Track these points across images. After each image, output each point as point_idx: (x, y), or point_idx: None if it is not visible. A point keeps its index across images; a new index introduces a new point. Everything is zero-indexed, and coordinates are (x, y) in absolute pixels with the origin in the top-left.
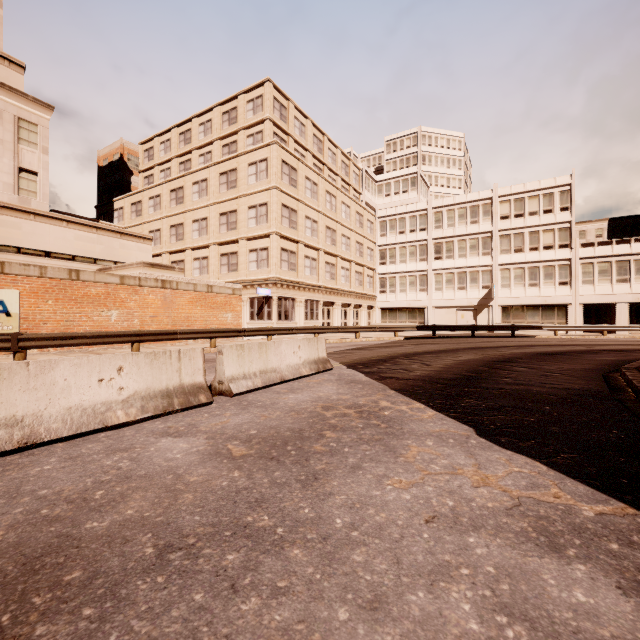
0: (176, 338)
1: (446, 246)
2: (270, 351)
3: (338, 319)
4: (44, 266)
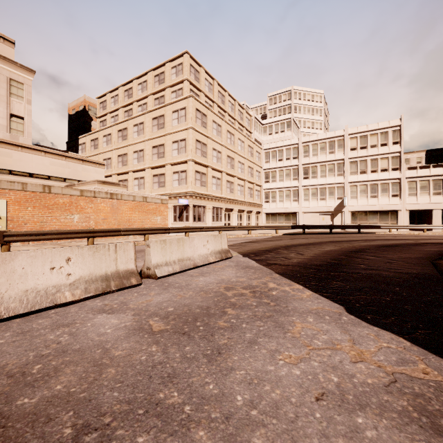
0: (120, 234)
1: (311, 169)
2: (186, 244)
3: (235, 221)
4: (25, 183)
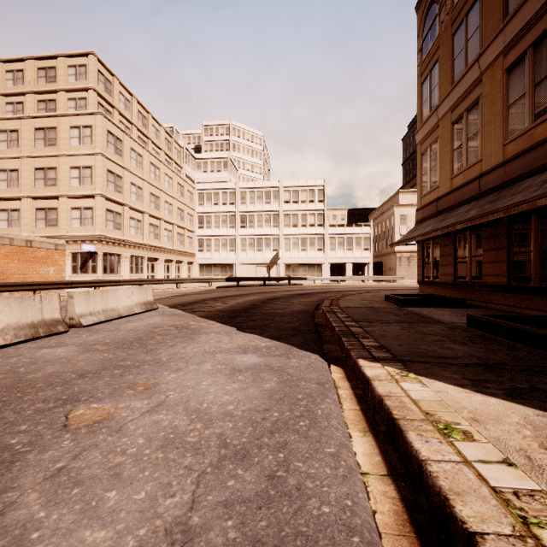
0: None
1: (249, 218)
2: (110, 296)
3: (162, 273)
4: None
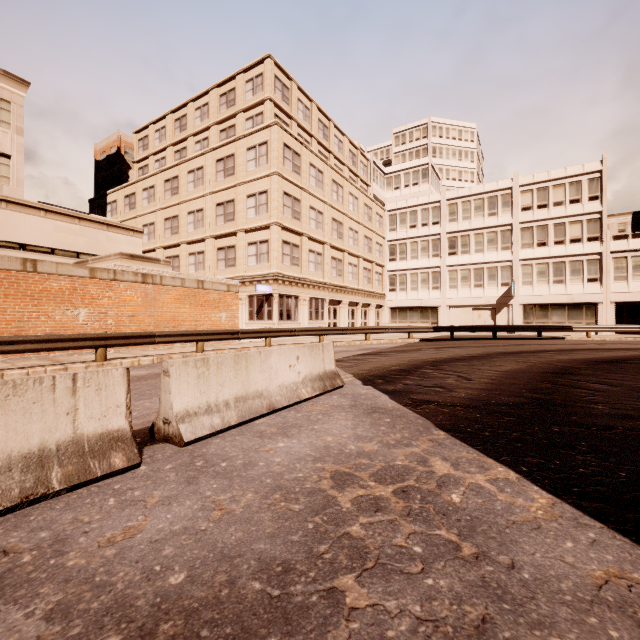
0: (153, 342)
1: (461, 240)
2: (253, 366)
3: (345, 319)
4: None
